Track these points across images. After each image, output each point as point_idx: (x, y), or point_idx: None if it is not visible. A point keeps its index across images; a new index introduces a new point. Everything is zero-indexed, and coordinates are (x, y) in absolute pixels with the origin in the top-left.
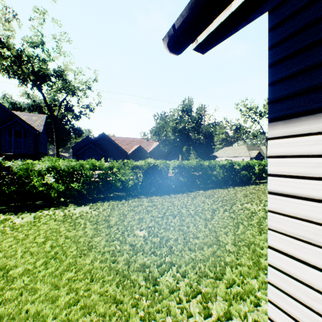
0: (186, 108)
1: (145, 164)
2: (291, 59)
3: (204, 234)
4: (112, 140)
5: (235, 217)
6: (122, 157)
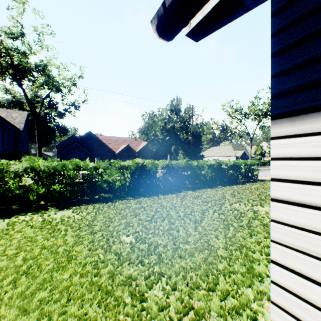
0: (174, 108)
1: (133, 164)
2: (299, 46)
3: (194, 238)
4: (99, 139)
5: (225, 218)
6: (109, 156)
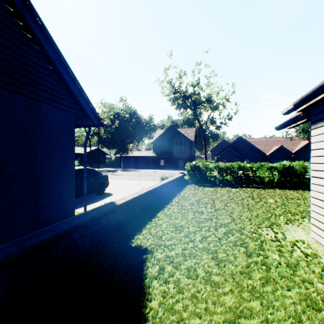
0: None
1: (279, 166)
2: None
3: None
4: (249, 142)
5: None
6: (258, 158)
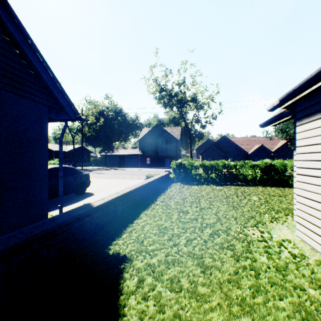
0: None
1: (262, 163)
2: None
3: None
4: (232, 141)
5: None
6: (241, 157)
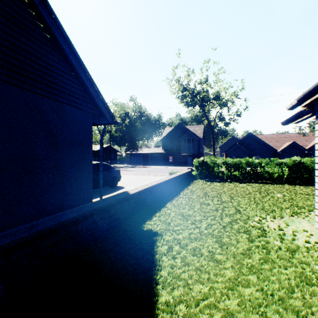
0: None
1: (289, 161)
2: None
3: None
4: (259, 138)
5: None
6: (269, 155)
